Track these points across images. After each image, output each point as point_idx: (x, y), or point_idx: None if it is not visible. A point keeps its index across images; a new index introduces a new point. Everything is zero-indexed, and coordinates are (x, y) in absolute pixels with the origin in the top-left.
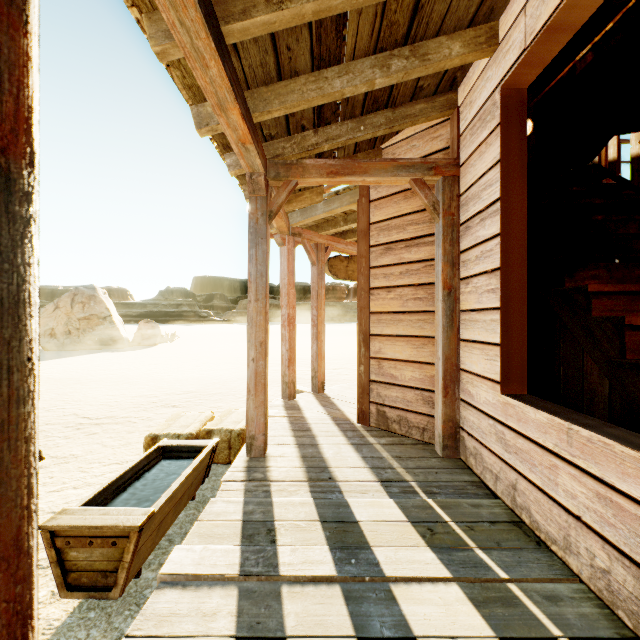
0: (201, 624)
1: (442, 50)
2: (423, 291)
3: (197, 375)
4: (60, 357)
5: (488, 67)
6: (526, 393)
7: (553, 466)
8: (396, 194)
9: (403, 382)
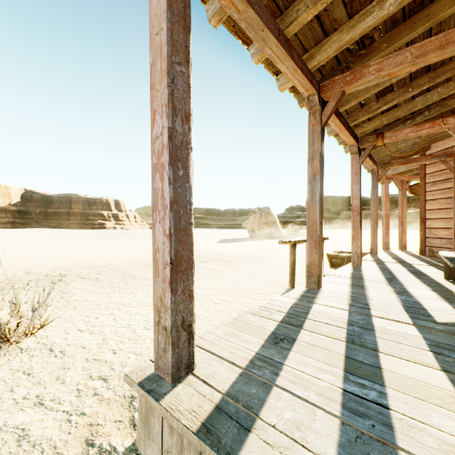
0: (367, 262)
1: None
2: (449, 200)
3: (330, 248)
4: (261, 240)
5: None
6: None
7: None
8: (437, 162)
9: (440, 236)
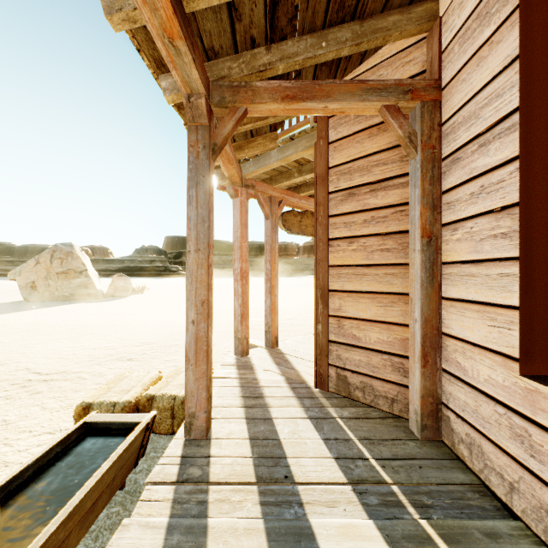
0: None
1: None
2: (392, 241)
3: (158, 326)
4: (37, 308)
5: None
6: None
7: None
8: (359, 132)
9: (367, 344)
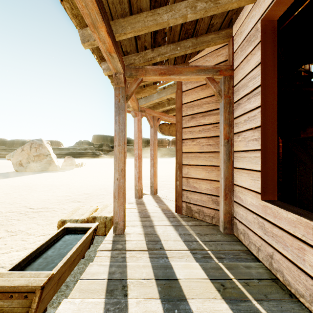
0: None
1: None
2: (212, 140)
3: (92, 184)
4: (23, 175)
5: (252, 9)
6: (276, 199)
7: (301, 248)
8: (197, 87)
9: (201, 191)
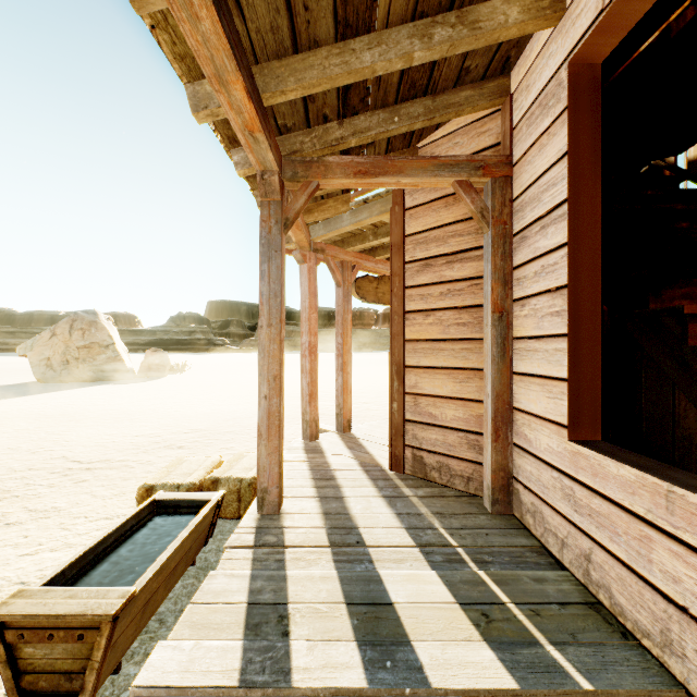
0: None
1: (496, 16)
2: (468, 315)
3: (208, 411)
4: (56, 390)
5: (551, 40)
6: (600, 439)
7: (645, 537)
8: (435, 201)
9: (444, 422)
